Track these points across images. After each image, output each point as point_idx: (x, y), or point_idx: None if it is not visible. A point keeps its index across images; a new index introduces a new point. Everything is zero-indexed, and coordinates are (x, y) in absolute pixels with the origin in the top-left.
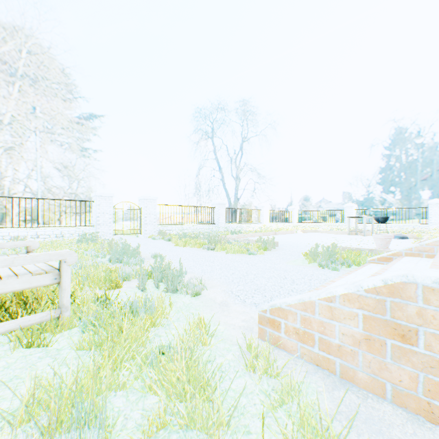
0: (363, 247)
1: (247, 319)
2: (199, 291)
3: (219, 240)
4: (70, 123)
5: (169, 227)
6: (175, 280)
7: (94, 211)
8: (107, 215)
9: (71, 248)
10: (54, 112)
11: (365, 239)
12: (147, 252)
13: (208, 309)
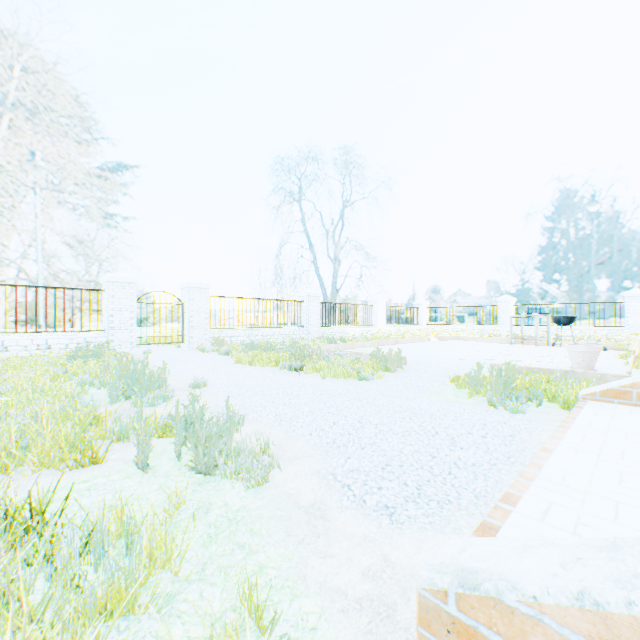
0: (552, 368)
1: (375, 570)
2: (263, 474)
3: (308, 354)
4: (84, 173)
5: (230, 332)
6: (214, 450)
7: (105, 307)
8: (126, 312)
9: (49, 371)
10: (58, 156)
11: (540, 350)
12: (185, 376)
13: (281, 531)
